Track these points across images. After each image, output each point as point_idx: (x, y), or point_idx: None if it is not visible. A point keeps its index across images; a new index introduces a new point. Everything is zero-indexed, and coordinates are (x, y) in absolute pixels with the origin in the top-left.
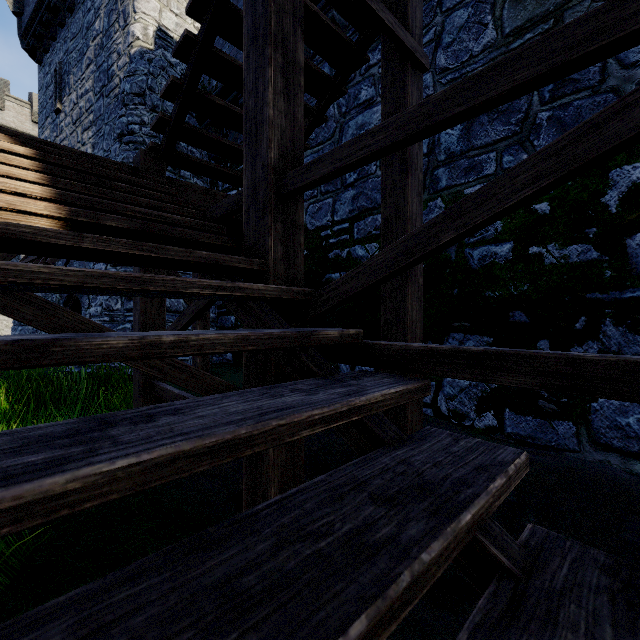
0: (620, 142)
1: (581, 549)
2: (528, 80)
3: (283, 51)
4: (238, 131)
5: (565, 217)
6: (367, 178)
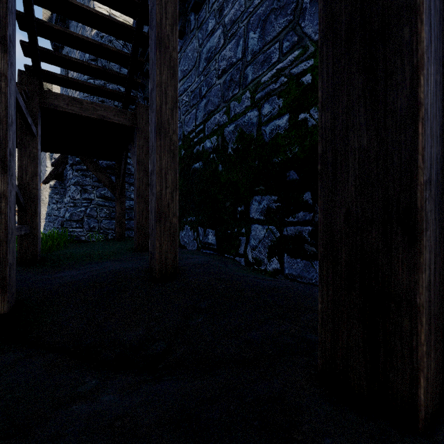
0: None
1: None
2: None
3: None
4: (87, 53)
5: None
6: (211, 88)
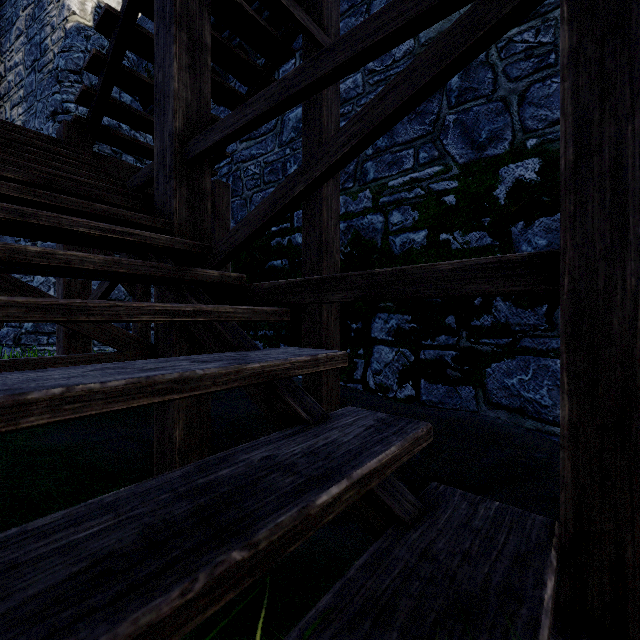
0: (394, 110)
1: (372, 413)
2: (343, 62)
3: (189, 31)
4: None
5: (467, 208)
6: None
